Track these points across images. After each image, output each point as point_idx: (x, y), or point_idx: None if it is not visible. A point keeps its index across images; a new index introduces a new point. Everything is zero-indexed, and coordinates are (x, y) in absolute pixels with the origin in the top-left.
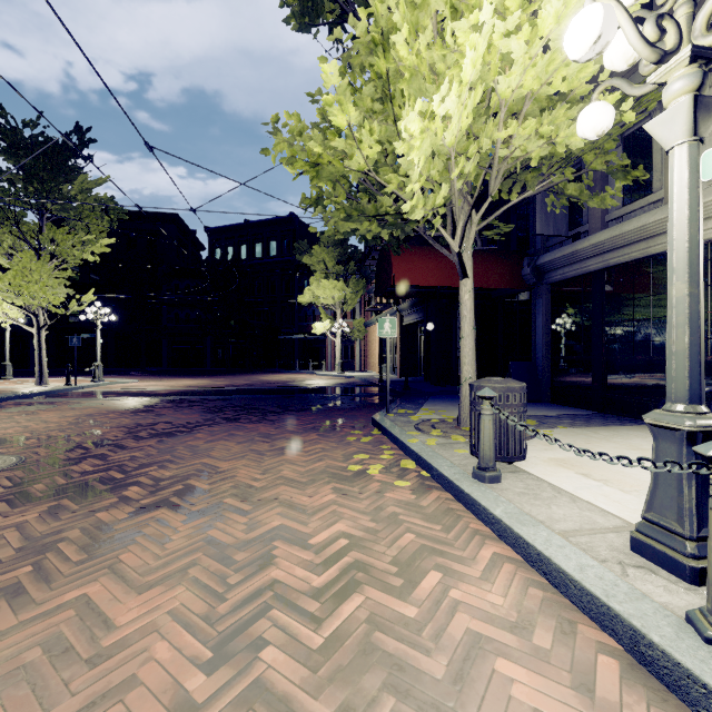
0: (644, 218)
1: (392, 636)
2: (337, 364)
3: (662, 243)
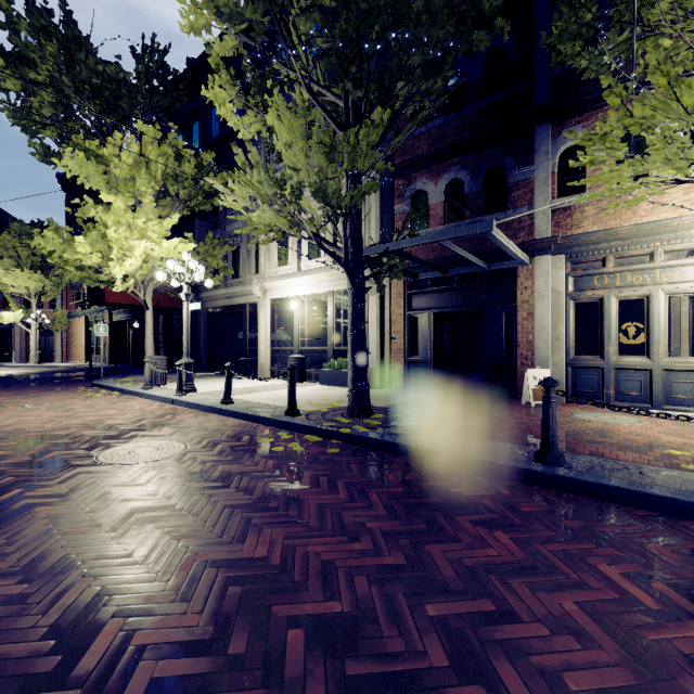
0: (235, 289)
1: (110, 407)
2: (33, 355)
3: (241, 300)
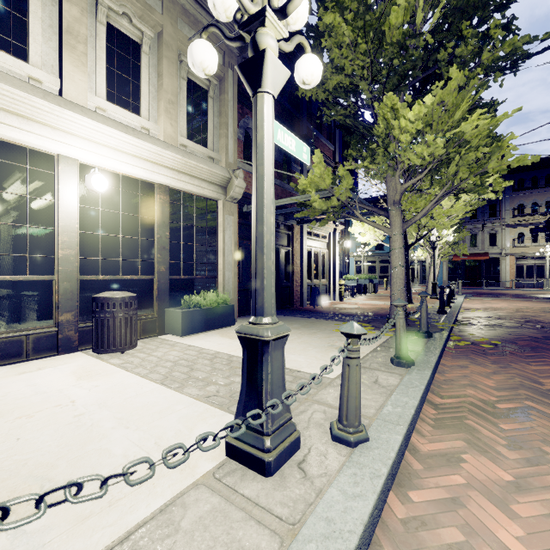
0: None
1: None
2: None
3: None
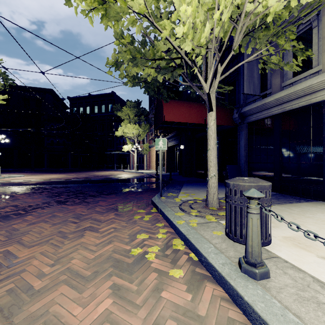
0: (310, 81)
1: None
2: (135, 166)
3: (321, 95)
